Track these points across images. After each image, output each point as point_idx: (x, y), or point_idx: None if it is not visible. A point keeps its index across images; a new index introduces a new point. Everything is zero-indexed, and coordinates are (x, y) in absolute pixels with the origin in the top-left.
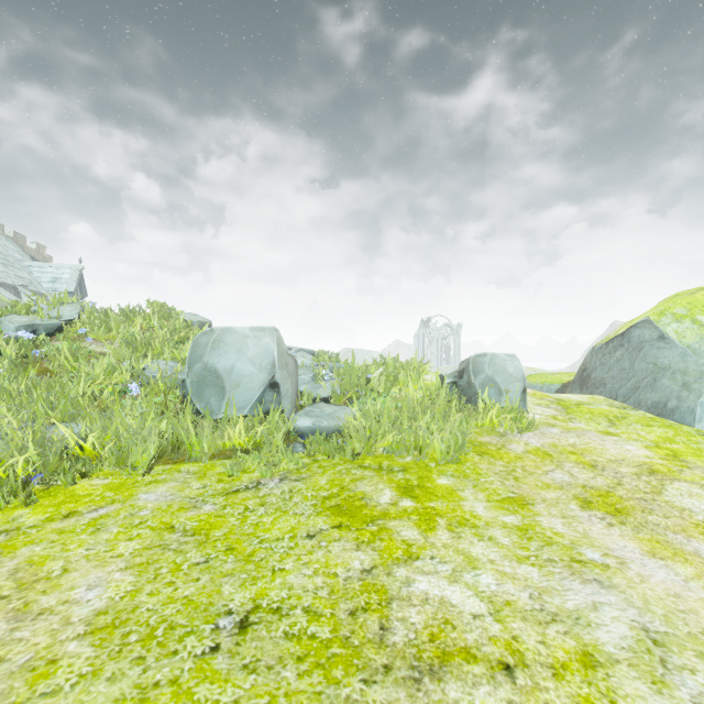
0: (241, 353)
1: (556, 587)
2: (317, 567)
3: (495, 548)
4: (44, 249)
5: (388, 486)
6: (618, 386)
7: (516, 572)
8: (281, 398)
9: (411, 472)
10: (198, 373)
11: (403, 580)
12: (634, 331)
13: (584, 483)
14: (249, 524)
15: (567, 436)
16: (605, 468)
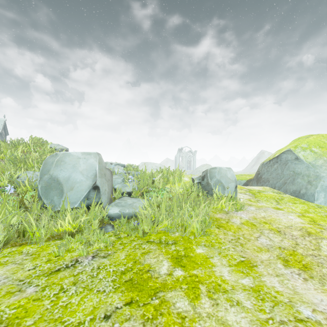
0: (75, 168)
1: None
2: None
3: (243, 313)
4: None
5: (166, 258)
6: (275, 182)
7: None
8: (100, 195)
9: (180, 244)
10: (46, 181)
11: None
12: (283, 155)
13: (279, 245)
14: (59, 306)
15: (259, 211)
16: (285, 232)
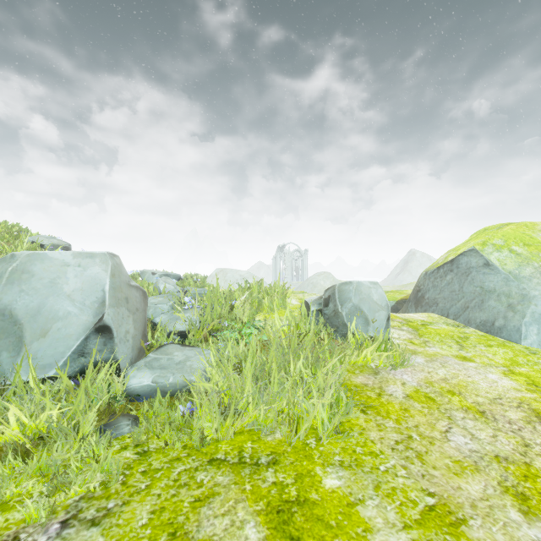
0: (54, 288)
1: None
2: None
3: None
4: None
5: (253, 512)
6: (449, 306)
7: None
8: (114, 345)
9: (286, 465)
10: None
11: None
12: (462, 259)
13: (494, 451)
14: None
15: (433, 366)
16: (494, 415)
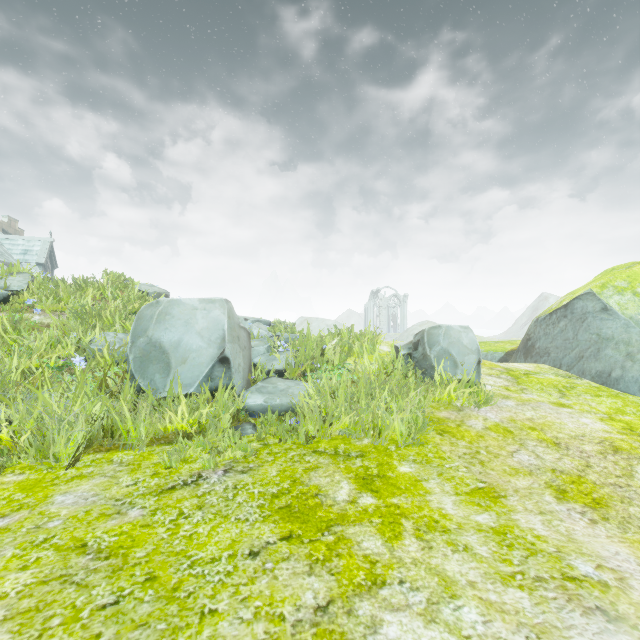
0: (189, 326)
1: (555, 624)
2: (259, 605)
3: (473, 562)
4: (16, 222)
5: (346, 477)
6: (562, 355)
7: (503, 601)
8: (231, 374)
9: (370, 458)
10: (142, 348)
11: (367, 622)
12: (577, 303)
13: (553, 466)
14: (180, 536)
15: (523, 409)
16: (569, 446)
